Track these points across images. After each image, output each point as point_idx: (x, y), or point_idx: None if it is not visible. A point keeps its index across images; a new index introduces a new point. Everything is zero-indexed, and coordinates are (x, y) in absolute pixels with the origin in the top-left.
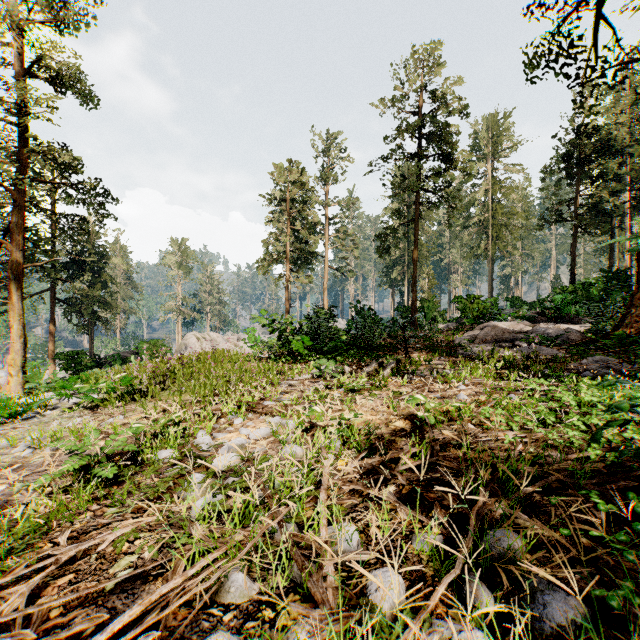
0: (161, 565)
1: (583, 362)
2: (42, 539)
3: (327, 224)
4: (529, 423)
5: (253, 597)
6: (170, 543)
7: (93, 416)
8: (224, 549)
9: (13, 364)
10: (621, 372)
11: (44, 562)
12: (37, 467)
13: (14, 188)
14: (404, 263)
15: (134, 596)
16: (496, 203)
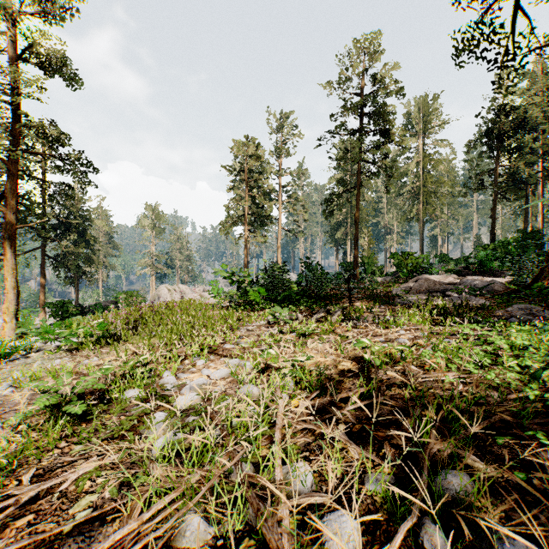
0: (120, 505)
1: (509, 309)
2: (9, 477)
3: (280, 191)
4: (467, 365)
5: (208, 541)
6: (130, 482)
7: (72, 358)
8: (181, 490)
9: (7, 312)
10: (543, 318)
11: (5, 503)
12: (15, 405)
13: (8, 159)
14: (347, 225)
15: (90, 539)
16: (426, 173)
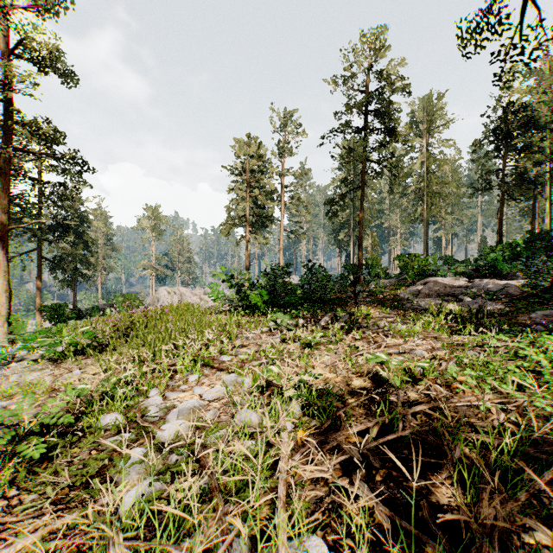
0: None
1: (532, 316)
2: None
3: (282, 192)
4: (504, 386)
5: None
6: None
7: (54, 369)
8: None
9: None
10: None
11: None
12: None
13: (0, 157)
14: (350, 226)
15: None
16: (431, 174)
